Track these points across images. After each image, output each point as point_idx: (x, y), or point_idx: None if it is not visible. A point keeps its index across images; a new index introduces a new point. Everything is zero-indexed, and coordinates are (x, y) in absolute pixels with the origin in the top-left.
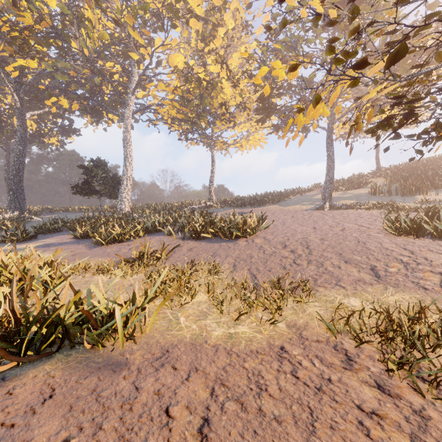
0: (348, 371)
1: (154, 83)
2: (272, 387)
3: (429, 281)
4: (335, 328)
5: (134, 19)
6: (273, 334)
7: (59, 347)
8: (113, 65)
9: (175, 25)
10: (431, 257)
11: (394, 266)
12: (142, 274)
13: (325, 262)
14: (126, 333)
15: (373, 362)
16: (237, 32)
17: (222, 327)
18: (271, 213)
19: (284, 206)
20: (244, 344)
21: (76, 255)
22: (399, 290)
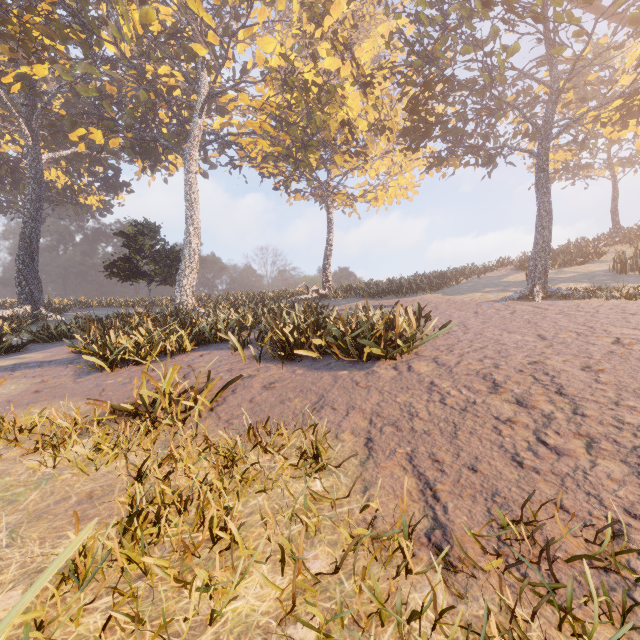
0: None
1: (232, 95)
2: None
3: None
4: None
5: None
6: None
7: None
8: (172, 74)
9: None
10: None
11: None
12: (138, 455)
13: None
14: None
15: None
16: (369, 4)
17: None
18: (432, 307)
19: (453, 295)
20: None
21: (40, 392)
22: None
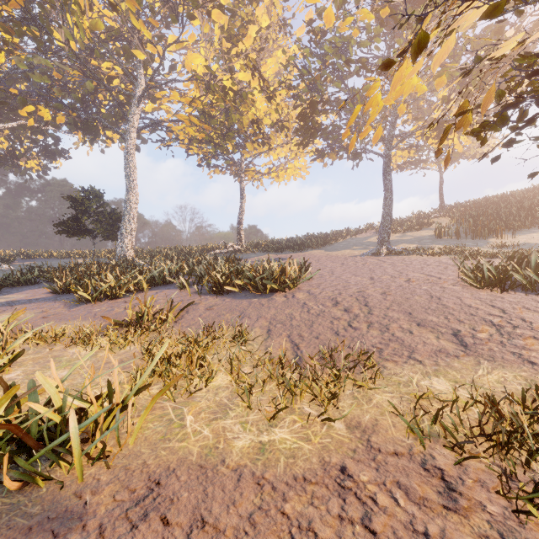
0: (453, 513)
1: (166, 92)
2: None
3: (535, 351)
4: (420, 430)
5: (137, 4)
6: (327, 443)
7: None
8: (112, 67)
9: (192, 16)
10: (530, 318)
11: (484, 330)
12: (139, 344)
13: (391, 324)
14: (94, 449)
15: (487, 494)
16: (272, 32)
17: (249, 431)
18: (316, 260)
19: (331, 251)
20: (283, 464)
21: (48, 318)
22: (497, 365)
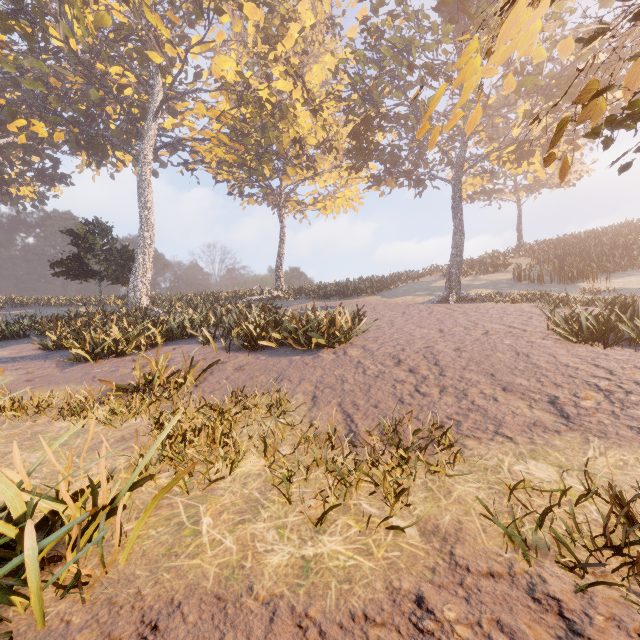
0: None
1: (188, 104)
2: None
3: None
4: (522, 539)
5: None
6: (395, 557)
7: None
8: (123, 72)
9: (220, 10)
10: None
11: (588, 396)
12: (147, 416)
13: (469, 389)
14: (68, 572)
15: None
16: (318, 33)
17: (287, 539)
18: (371, 308)
19: (390, 298)
20: (335, 593)
21: (33, 381)
22: (611, 443)
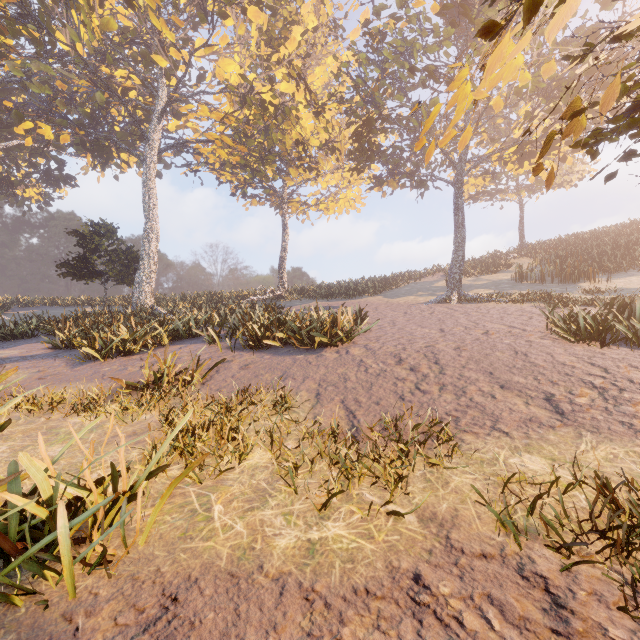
0: (565, 639)
1: (192, 106)
2: None
3: None
4: (514, 524)
5: None
6: (394, 541)
7: None
8: (128, 75)
9: (224, 14)
10: (639, 379)
11: (583, 393)
12: (157, 412)
13: (468, 386)
14: (93, 552)
15: (608, 612)
16: (321, 35)
17: (294, 525)
18: (373, 308)
19: (392, 298)
20: (338, 571)
21: (45, 379)
22: (603, 438)
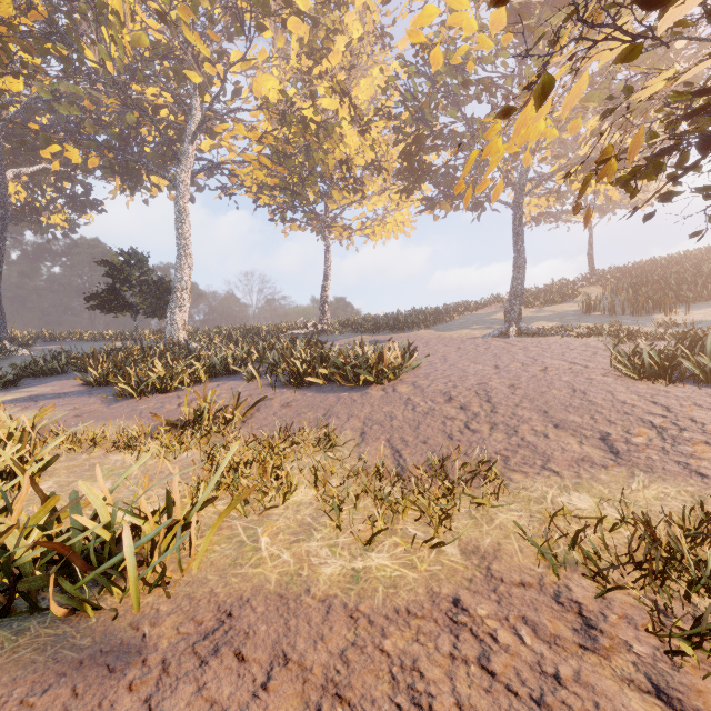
0: (590, 653)
1: (228, 125)
2: (442, 701)
3: (707, 461)
4: (554, 556)
5: (192, 13)
6: (436, 570)
7: (2, 614)
8: (159, 93)
9: (262, 26)
10: (703, 418)
11: (641, 433)
12: (198, 450)
13: (521, 426)
14: (151, 574)
15: (635, 632)
16: (366, 45)
17: (339, 555)
18: (423, 343)
19: (444, 332)
20: (382, 595)
21: (82, 416)
22: (656, 478)
